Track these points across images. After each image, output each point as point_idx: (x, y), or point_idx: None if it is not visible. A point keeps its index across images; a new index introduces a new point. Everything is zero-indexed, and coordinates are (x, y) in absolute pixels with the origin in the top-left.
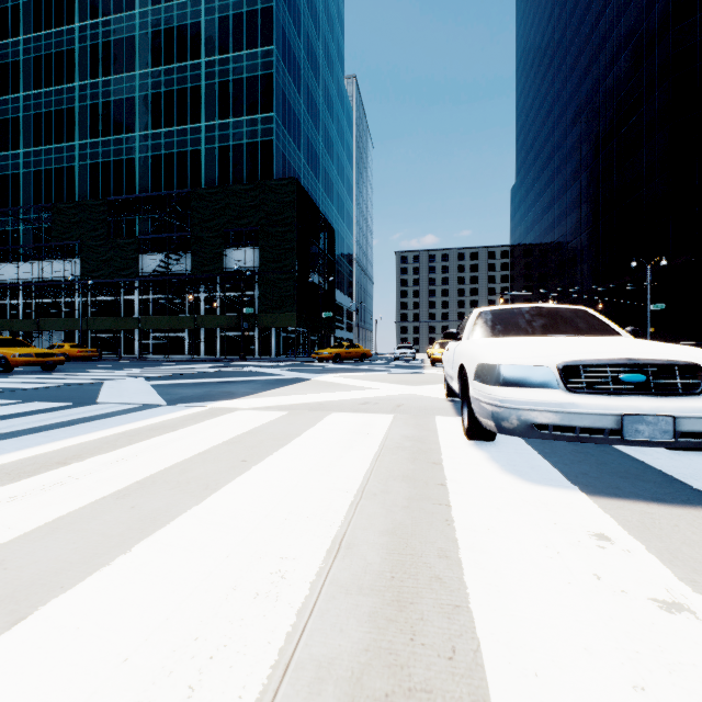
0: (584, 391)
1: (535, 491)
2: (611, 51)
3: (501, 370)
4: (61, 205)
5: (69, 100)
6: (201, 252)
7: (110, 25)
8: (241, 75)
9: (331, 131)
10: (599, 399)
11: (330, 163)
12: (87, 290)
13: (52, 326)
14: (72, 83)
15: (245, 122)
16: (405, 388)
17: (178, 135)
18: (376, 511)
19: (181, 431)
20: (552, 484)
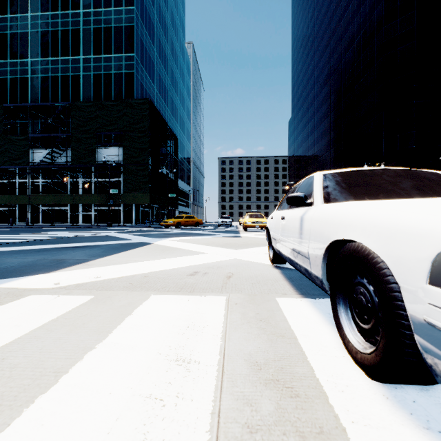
0: None
1: None
2: (348, 38)
3: None
4: None
5: None
6: (78, 148)
7: None
8: (110, 24)
9: (176, 74)
10: None
11: (175, 95)
12: None
13: None
14: None
15: (113, 58)
16: (230, 252)
17: (62, 63)
18: None
19: None
20: None
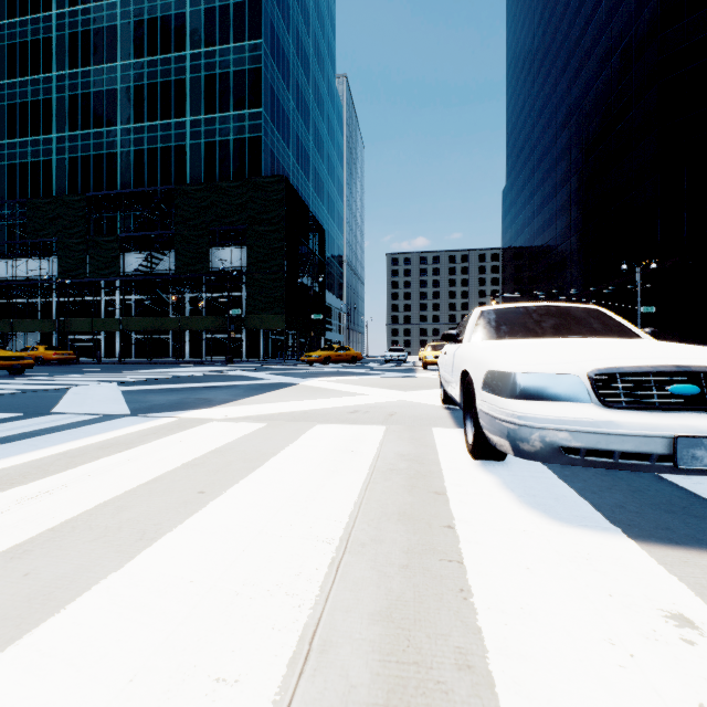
0: (623, 405)
1: (570, 537)
2: (600, 55)
3: (518, 379)
4: (37, 200)
5: (46, 90)
6: (185, 251)
7: (89, 13)
8: (228, 68)
9: (322, 129)
10: (643, 417)
11: (320, 163)
12: (64, 289)
13: (26, 327)
14: (49, 73)
15: (232, 117)
16: (397, 394)
17: (162, 129)
18: (365, 575)
19: (135, 450)
20: (587, 524)
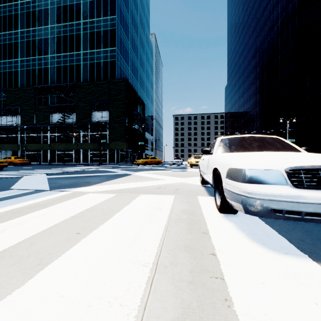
0: (305, 186)
1: (281, 261)
2: (270, 25)
3: (247, 172)
4: (11, 89)
5: (15, 38)
6: (80, 113)
7: (35, 3)
8: (100, 29)
9: (143, 58)
10: (317, 193)
11: (143, 73)
12: (24, 130)
13: (6, 148)
14: (17, 30)
15: (102, 51)
16: (179, 179)
17: (69, 57)
18: (167, 289)
19: (47, 209)
20: (288, 252)
